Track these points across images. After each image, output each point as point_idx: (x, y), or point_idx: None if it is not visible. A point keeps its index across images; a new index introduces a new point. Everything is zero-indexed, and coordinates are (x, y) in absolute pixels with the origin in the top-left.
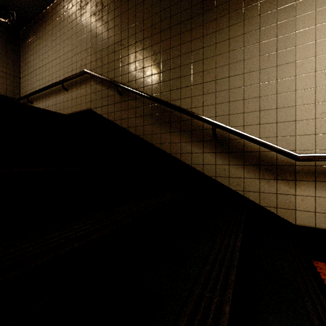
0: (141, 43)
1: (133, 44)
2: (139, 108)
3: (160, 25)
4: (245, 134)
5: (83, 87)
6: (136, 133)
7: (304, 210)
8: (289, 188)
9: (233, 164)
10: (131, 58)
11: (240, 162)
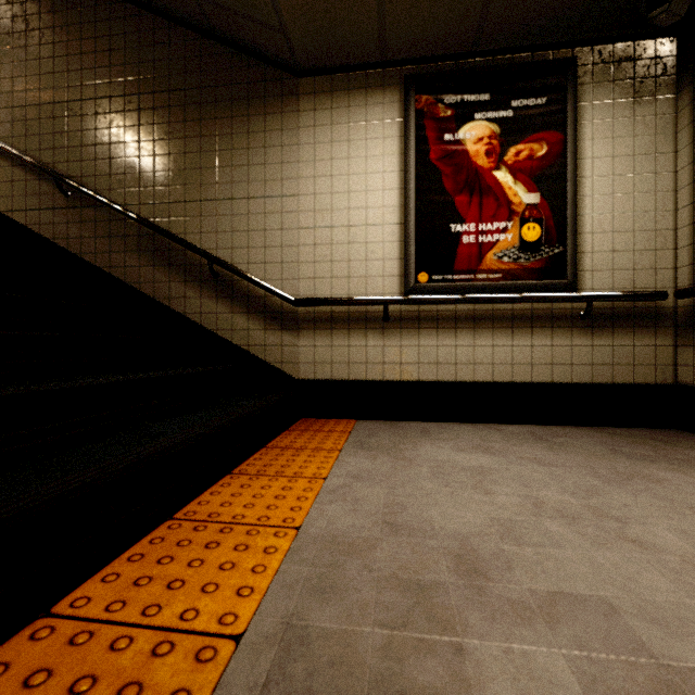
0: (106, 118)
1: (91, 114)
2: (103, 223)
3: (139, 100)
4: (244, 273)
5: None
6: (96, 264)
7: (306, 362)
8: (293, 338)
9: (237, 313)
10: (87, 138)
11: (245, 309)
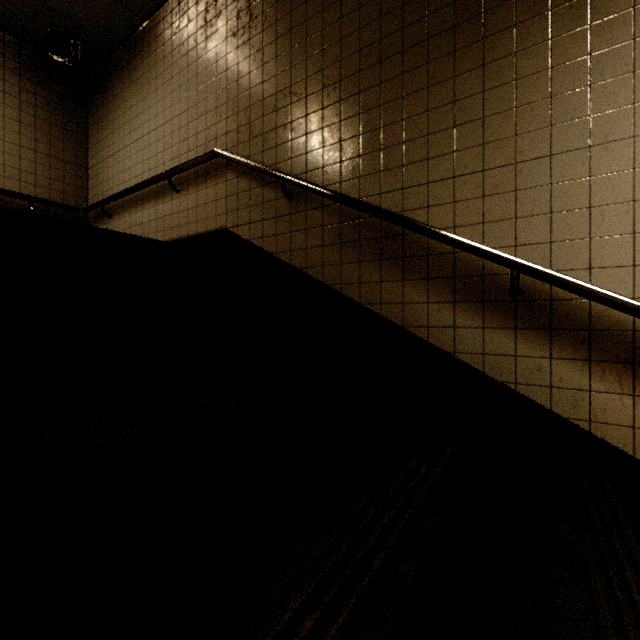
0: (335, 89)
1: (317, 91)
2: (332, 226)
3: (380, 48)
4: (600, 290)
5: (210, 185)
6: (324, 280)
7: None
8: None
9: (560, 358)
10: (312, 122)
11: (581, 353)
